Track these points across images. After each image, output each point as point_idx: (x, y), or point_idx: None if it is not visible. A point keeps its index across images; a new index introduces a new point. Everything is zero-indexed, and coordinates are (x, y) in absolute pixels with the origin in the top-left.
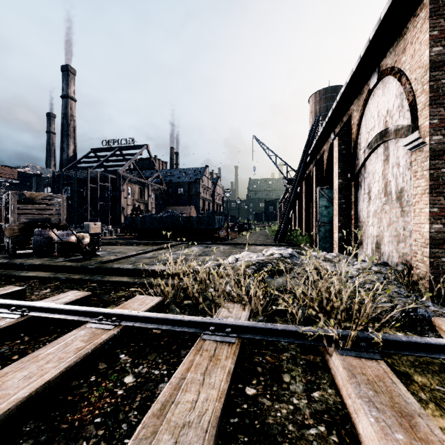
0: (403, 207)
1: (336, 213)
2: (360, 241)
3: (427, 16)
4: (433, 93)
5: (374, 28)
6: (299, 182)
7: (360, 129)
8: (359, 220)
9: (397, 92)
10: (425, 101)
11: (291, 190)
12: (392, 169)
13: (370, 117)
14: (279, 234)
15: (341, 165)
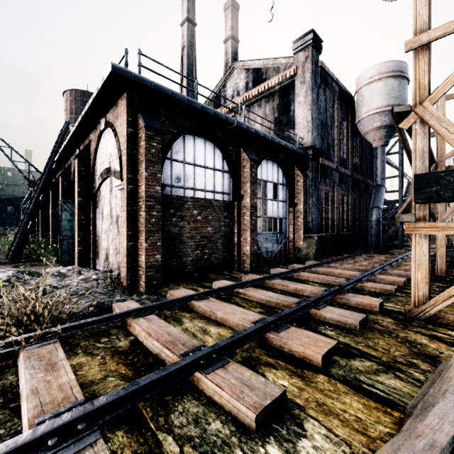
0: (119, 228)
1: (76, 228)
2: (97, 253)
3: (126, 105)
4: (129, 157)
5: (96, 90)
6: (42, 189)
7: (97, 158)
8: (97, 234)
9: (115, 144)
10: (125, 160)
11: (33, 196)
12: (114, 199)
13: (102, 153)
14: (13, 249)
15: (81, 184)
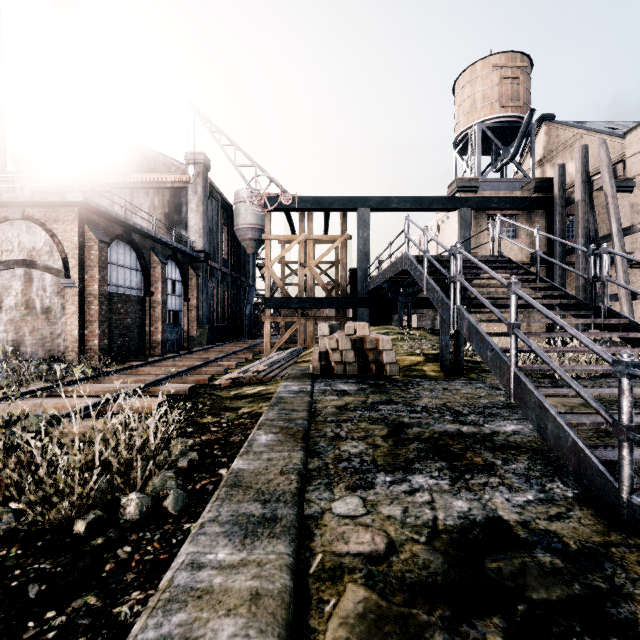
0: (51, 319)
1: None
2: None
3: (78, 219)
4: (80, 262)
5: (42, 198)
6: None
7: None
8: None
9: (47, 242)
10: (76, 263)
11: None
12: (37, 291)
13: (7, 240)
14: None
15: None
